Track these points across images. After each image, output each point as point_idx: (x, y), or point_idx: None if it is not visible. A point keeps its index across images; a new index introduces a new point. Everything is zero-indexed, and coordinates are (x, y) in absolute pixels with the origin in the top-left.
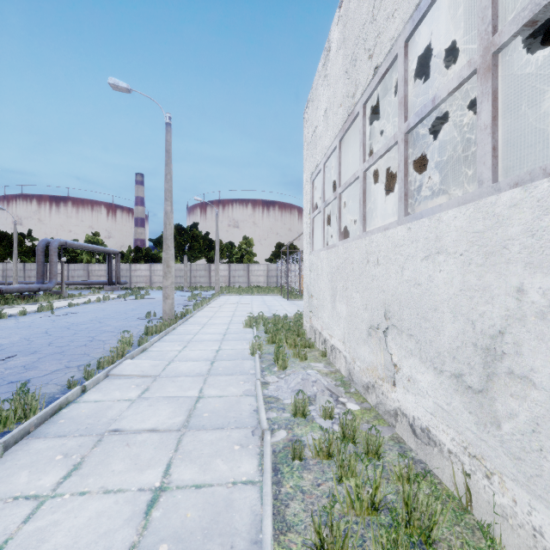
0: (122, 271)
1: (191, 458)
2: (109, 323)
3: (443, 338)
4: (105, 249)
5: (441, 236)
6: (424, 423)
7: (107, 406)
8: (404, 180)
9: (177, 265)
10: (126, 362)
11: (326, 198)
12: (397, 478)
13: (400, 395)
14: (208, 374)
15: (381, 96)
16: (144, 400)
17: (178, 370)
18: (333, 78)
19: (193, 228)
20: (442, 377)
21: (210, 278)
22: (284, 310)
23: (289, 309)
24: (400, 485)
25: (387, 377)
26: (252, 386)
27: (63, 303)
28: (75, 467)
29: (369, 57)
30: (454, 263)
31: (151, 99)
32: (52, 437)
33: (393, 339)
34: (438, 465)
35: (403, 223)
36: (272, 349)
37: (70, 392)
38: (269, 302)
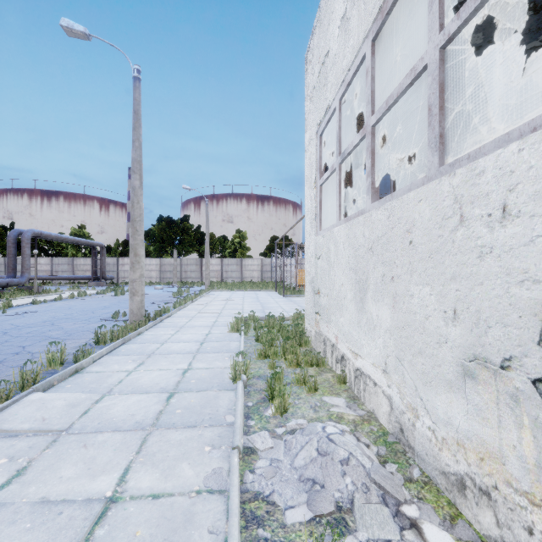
0: (109, 266)
1: None
2: (63, 326)
3: None
4: (88, 242)
5: None
6: None
7: None
8: None
9: (167, 259)
10: (29, 398)
11: (343, 149)
12: None
13: None
14: (154, 424)
15: (422, 5)
16: None
17: (107, 415)
18: None
19: (184, 220)
20: None
21: (202, 273)
22: (279, 308)
23: (285, 307)
24: None
25: None
26: (224, 459)
27: (30, 300)
28: None
29: None
30: None
31: (115, 47)
32: None
33: None
34: None
35: None
36: (265, 368)
37: None
38: (263, 299)
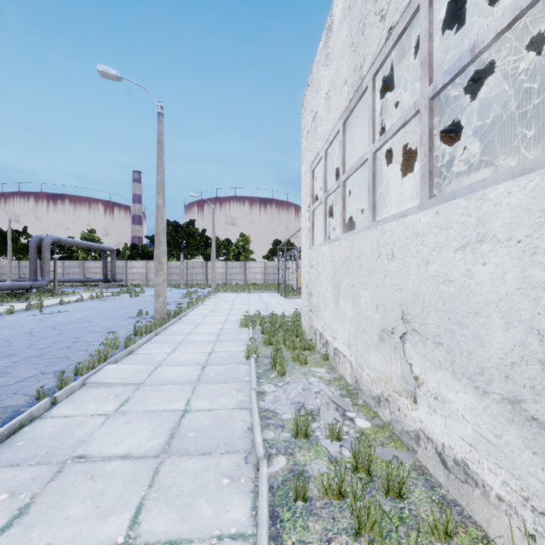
0: (118, 269)
1: (168, 498)
2: (98, 322)
3: (490, 350)
4: (100, 246)
5: (485, 219)
6: (458, 454)
7: (77, 423)
8: (428, 155)
9: (173, 262)
10: (108, 367)
11: (328, 188)
12: (430, 531)
13: (424, 415)
14: (198, 381)
15: (387, 78)
16: (121, 415)
17: (164, 377)
18: (336, 55)
19: (190, 225)
20: (487, 400)
21: (207, 276)
22: (281, 308)
23: (286, 307)
24: (434, 541)
25: (405, 391)
26: (246, 396)
27: (54, 301)
28: (20, 511)
29: (380, 19)
30: (507, 253)
31: (142, 87)
32: (2, 467)
33: (413, 346)
34: (481, 512)
35: (427, 208)
36: (269, 351)
37: (36, 405)
38: (266, 300)
